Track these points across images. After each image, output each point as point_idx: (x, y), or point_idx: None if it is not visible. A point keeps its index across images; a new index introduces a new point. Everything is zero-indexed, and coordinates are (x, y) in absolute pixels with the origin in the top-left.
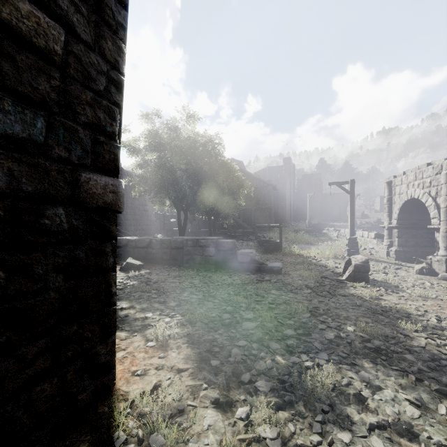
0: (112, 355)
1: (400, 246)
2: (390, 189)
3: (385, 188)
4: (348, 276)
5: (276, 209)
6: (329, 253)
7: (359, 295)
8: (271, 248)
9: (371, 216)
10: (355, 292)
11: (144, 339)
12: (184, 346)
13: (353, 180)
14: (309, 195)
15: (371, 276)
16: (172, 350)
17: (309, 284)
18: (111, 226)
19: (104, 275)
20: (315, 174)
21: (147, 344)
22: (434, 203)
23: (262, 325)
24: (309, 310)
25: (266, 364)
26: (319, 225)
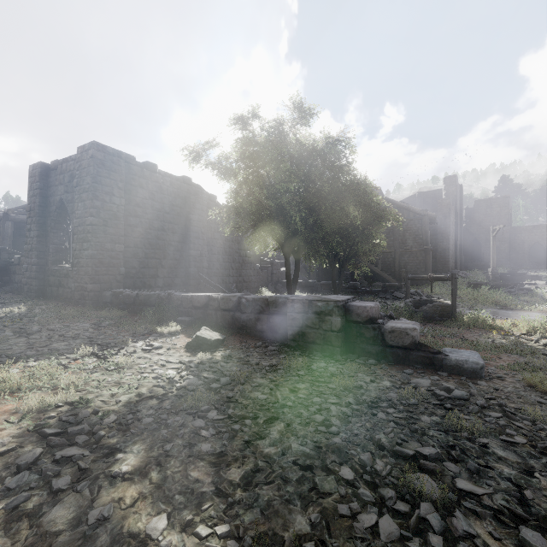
0: None
1: None
2: None
3: None
4: None
5: (433, 253)
6: None
7: None
8: (436, 314)
9: None
10: None
11: None
12: None
13: None
14: (494, 229)
15: None
16: None
17: None
18: None
19: None
20: (498, 199)
21: None
22: None
23: None
24: None
25: None
26: (512, 276)
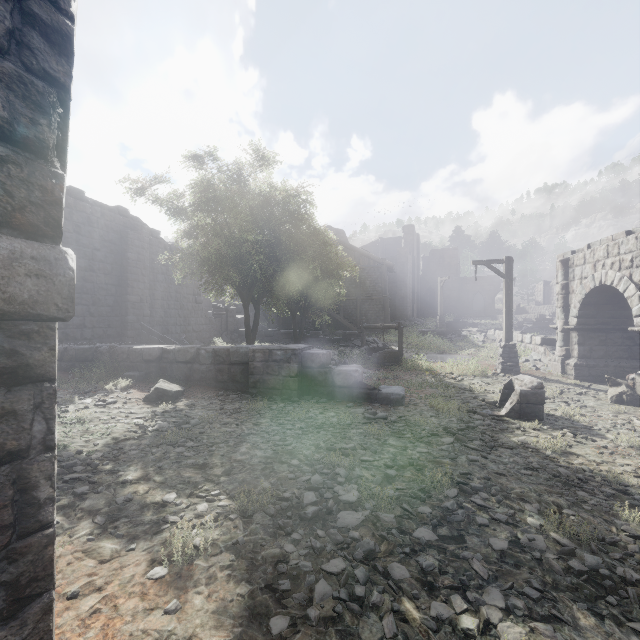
0: (41, 639)
1: (582, 357)
2: (566, 271)
3: (559, 270)
4: (510, 409)
5: (393, 301)
6: (474, 368)
7: (533, 445)
8: (386, 360)
9: (530, 310)
10: (525, 441)
11: (147, 559)
12: (222, 575)
13: (510, 257)
14: (441, 280)
15: (545, 408)
16: (196, 589)
17: (448, 425)
18: (35, 352)
19: (12, 466)
20: (449, 250)
21: (148, 574)
22: (639, 293)
23: (375, 517)
24: (455, 481)
25: (383, 627)
26: (456, 323)
